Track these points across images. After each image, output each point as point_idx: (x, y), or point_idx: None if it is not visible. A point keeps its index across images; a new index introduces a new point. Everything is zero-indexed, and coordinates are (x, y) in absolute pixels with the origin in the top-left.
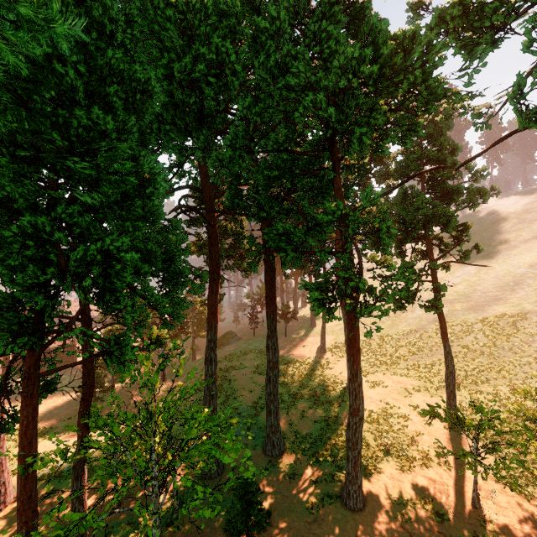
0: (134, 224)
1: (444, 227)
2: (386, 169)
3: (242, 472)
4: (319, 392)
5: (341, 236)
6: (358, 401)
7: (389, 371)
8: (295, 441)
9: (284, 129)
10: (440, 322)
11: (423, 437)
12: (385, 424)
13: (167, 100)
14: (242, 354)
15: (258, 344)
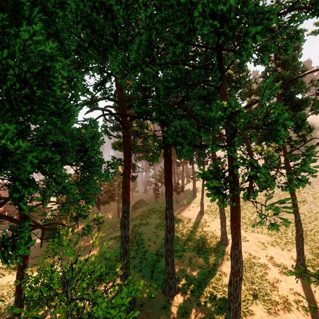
0: (48, 118)
1: (297, 128)
2: (249, 89)
3: (147, 309)
4: (201, 244)
5: (226, 132)
6: (239, 264)
7: (249, 229)
8: (186, 283)
9: (180, 43)
10: (292, 198)
11: (281, 284)
12: (251, 272)
13: (87, 25)
14: (149, 215)
15: (159, 208)
